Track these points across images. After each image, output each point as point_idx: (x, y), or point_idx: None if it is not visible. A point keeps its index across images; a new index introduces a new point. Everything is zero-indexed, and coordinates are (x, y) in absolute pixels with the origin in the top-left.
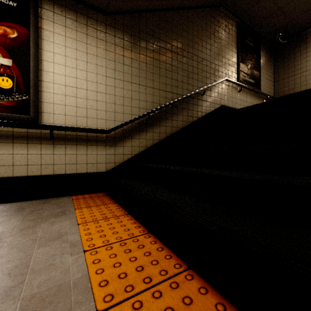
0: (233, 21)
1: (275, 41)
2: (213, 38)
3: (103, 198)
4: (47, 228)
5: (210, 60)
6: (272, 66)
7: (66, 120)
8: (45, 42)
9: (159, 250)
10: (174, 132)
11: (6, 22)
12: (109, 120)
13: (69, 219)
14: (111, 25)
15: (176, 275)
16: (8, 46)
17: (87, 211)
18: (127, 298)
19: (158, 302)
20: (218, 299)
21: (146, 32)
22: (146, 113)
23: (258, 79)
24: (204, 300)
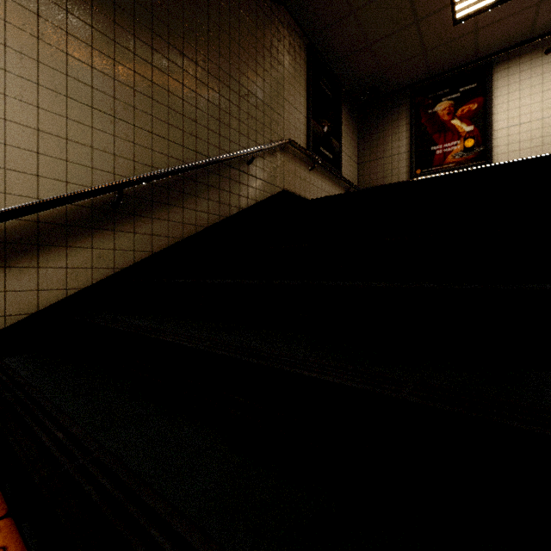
0: (301, 41)
1: (359, 99)
2: (269, 59)
3: None
4: None
5: (263, 100)
6: (355, 138)
7: None
8: None
9: None
10: (188, 236)
11: None
12: None
13: None
14: None
15: None
16: None
17: None
18: None
19: None
20: None
21: None
22: (113, 185)
23: (337, 154)
24: None
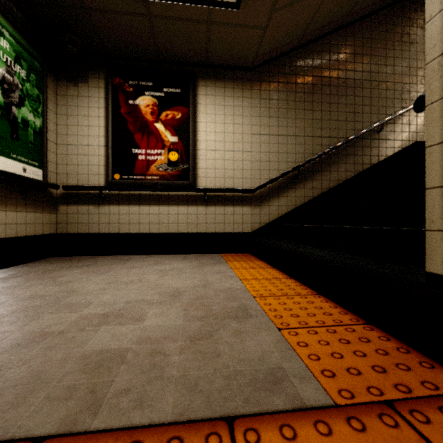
0: None
1: None
2: (399, 47)
3: (249, 257)
4: (210, 268)
5: (393, 81)
6: None
7: (216, 183)
8: (200, 115)
9: (297, 285)
10: (333, 187)
11: (174, 107)
12: (254, 179)
13: (224, 266)
14: (256, 79)
15: (306, 295)
16: (175, 127)
17: (236, 263)
18: (270, 296)
19: (290, 300)
20: (334, 305)
21: (295, 73)
22: (295, 168)
23: None
24: (323, 304)
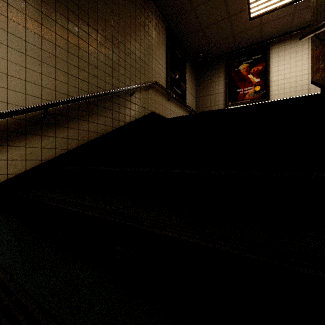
0: (163, 23)
1: (197, 60)
2: (143, 32)
3: None
4: None
5: (139, 57)
6: (194, 83)
7: None
8: None
9: None
10: (92, 139)
11: None
12: None
13: None
14: None
15: None
16: None
17: None
18: None
19: None
20: None
21: None
22: (40, 106)
23: (184, 92)
24: None
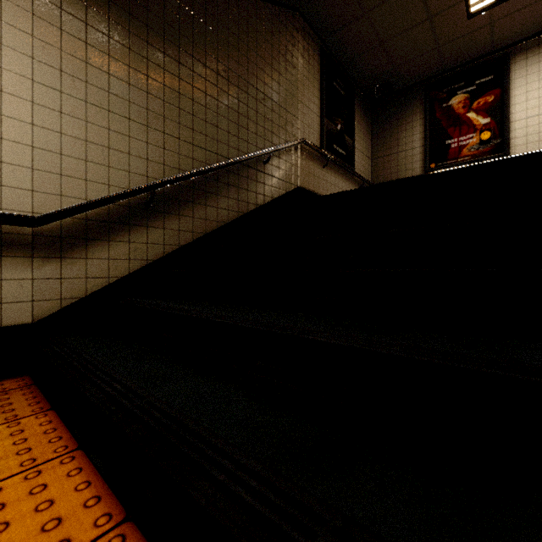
0: (315, 44)
1: (373, 96)
2: (284, 63)
3: (16, 395)
4: None
5: (278, 103)
6: (369, 135)
7: None
8: None
9: None
10: (210, 231)
11: None
12: (42, 192)
13: None
14: None
15: None
16: None
17: None
18: None
19: None
20: None
21: (147, 6)
22: (146, 186)
23: (351, 151)
24: None
